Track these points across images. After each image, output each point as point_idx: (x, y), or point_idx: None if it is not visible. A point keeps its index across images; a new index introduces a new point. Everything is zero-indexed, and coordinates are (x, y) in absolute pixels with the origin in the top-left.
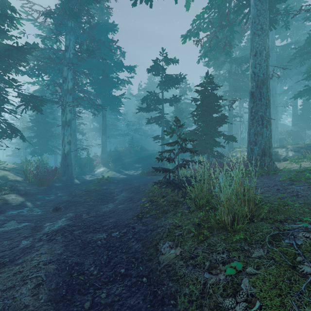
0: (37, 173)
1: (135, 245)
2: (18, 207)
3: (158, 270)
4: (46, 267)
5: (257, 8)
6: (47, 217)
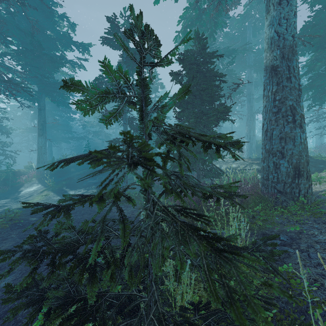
0: None
1: None
2: None
3: None
4: None
5: None
6: None
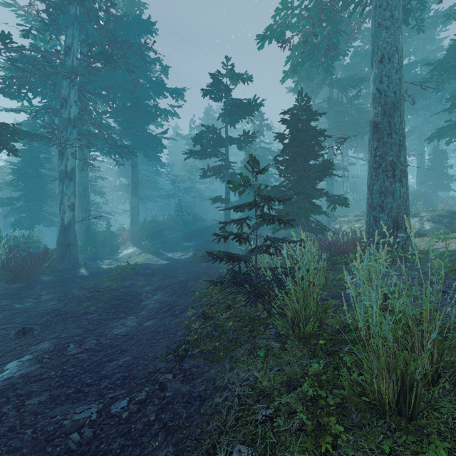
0: (8, 260)
1: (158, 450)
2: None
3: None
4: None
5: None
6: None
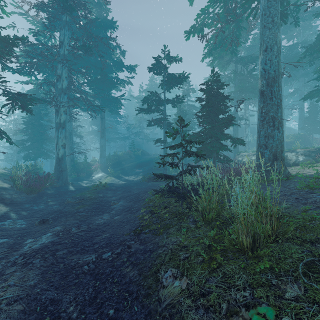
0: (27, 180)
1: (130, 272)
2: (0, 219)
3: (158, 313)
4: (10, 308)
5: None
6: (31, 231)
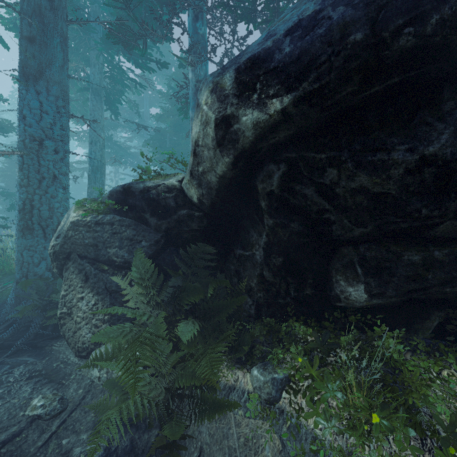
0: None
1: None
2: None
3: None
4: None
5: (93, 104)
6: None
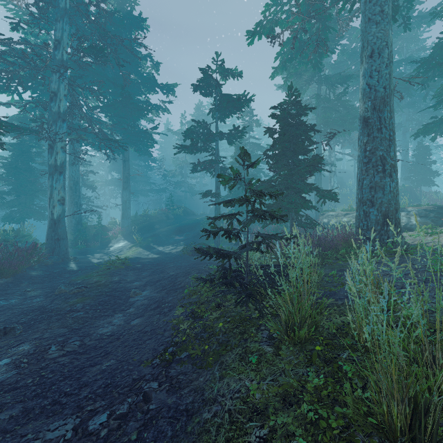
0: None
1: None
2: None
3: None
4: None
5: None
6: None
